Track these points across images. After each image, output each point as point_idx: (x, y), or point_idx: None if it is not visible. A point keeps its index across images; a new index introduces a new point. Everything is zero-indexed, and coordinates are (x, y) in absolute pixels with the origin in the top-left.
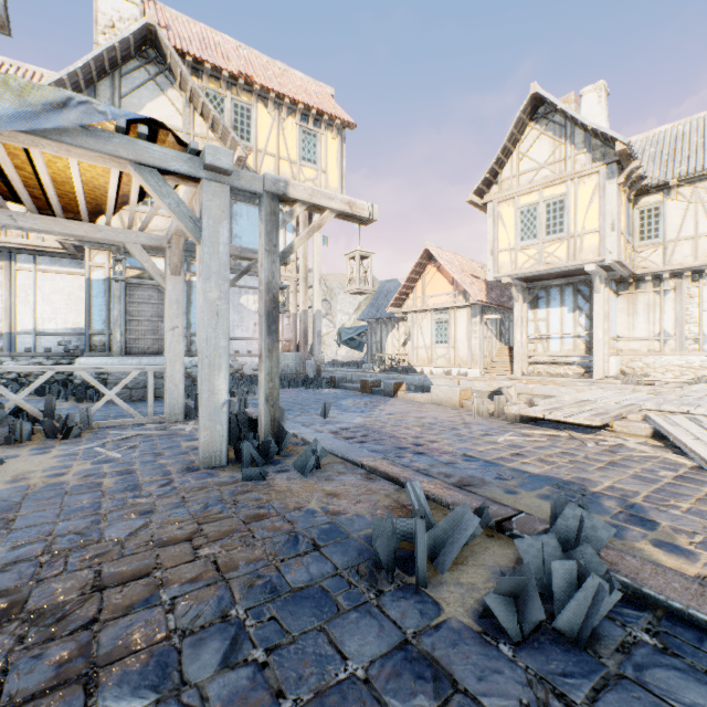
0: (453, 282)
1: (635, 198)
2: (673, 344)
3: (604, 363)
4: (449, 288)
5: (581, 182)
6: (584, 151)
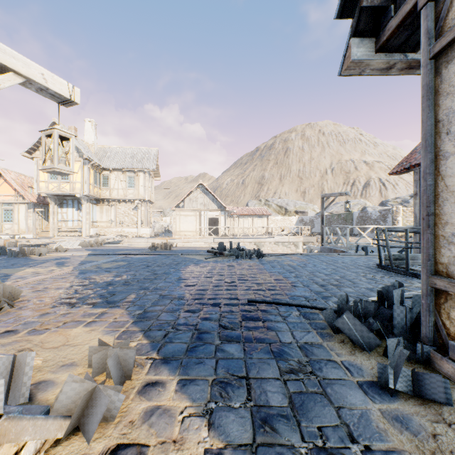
0: (16, 189)
1: (102, 170)
2: (114, 224)
3: (88, 231)
4: (14, 192)
5: (75, 163)
6: (76, 152)
